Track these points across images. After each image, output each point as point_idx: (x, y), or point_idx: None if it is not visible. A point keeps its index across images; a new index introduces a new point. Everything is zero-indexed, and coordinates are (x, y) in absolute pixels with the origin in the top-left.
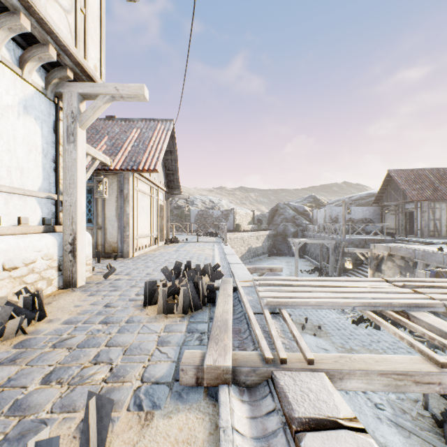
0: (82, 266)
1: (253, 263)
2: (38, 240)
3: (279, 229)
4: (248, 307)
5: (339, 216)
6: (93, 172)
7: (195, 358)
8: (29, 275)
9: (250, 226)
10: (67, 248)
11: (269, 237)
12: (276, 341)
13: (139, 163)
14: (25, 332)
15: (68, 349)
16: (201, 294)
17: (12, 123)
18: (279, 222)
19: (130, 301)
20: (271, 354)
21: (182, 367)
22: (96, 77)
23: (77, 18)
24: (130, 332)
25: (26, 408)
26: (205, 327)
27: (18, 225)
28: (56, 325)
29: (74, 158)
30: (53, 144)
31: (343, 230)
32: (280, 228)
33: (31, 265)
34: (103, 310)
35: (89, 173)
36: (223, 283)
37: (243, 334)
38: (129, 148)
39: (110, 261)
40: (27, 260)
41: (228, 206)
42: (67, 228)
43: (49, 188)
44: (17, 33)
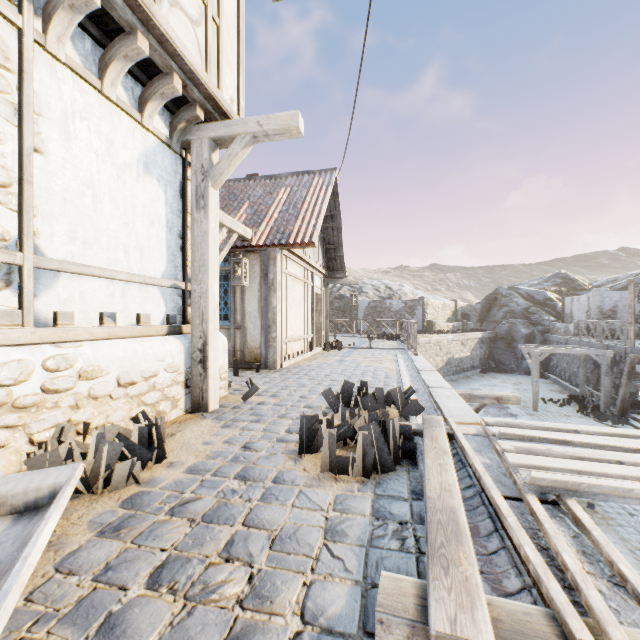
0: (214, 382)
1: (456, 383)
2: (161, 345)
3: (499, 329)
4: (491, 484)
5: (617, 308)
6: (230, 252)
7: (404, 598)
8: (149, 393)
9: (450, 325)
10: (196, 356)
11: (482, 343)
12: (586, 588)
13: (289, 235)
14: (138, 481)
15: (189, 521)
16: (391, 443)
17: (130, 188)
18: (500, 318)
19: (278, 442)
20: (587, 630)
21: (380, 616)
22: (233, 114)
23: (208, 31)
24: (280, 501)
25: (119, 638)
26: (406, 511)
27: (137, 324)
28: (177, 474)
29: (204, 231)
30: (179, 214)
31: (631, 333)
32: (501, 328)
33: (151, 380)
34: (241, 454)
35: (225, 252)
36: (428, 425)
37: (486, 541)
38: (275, 215)
39: (250, 374)
40: (147, 373)
41: (413, 294)
42: (196, 328)
43: (175, 273)
44: (135, 62)
